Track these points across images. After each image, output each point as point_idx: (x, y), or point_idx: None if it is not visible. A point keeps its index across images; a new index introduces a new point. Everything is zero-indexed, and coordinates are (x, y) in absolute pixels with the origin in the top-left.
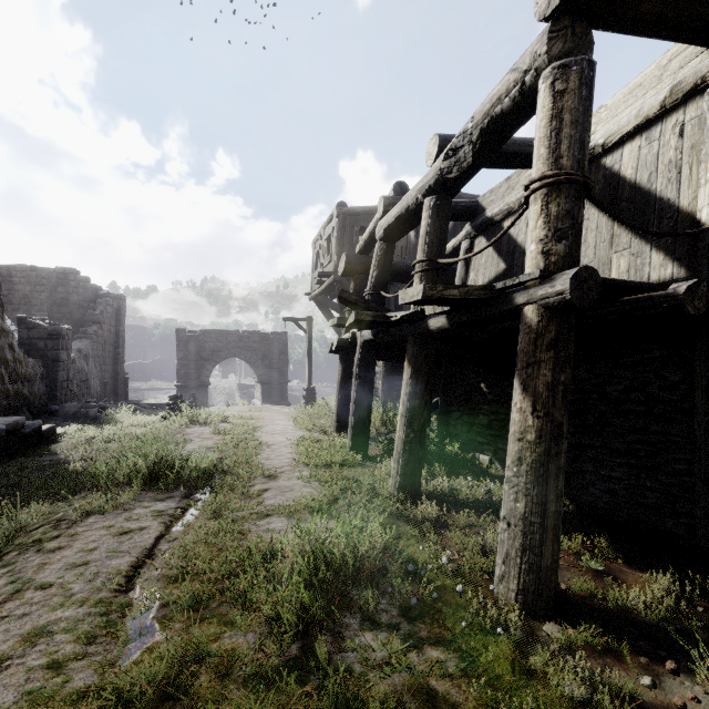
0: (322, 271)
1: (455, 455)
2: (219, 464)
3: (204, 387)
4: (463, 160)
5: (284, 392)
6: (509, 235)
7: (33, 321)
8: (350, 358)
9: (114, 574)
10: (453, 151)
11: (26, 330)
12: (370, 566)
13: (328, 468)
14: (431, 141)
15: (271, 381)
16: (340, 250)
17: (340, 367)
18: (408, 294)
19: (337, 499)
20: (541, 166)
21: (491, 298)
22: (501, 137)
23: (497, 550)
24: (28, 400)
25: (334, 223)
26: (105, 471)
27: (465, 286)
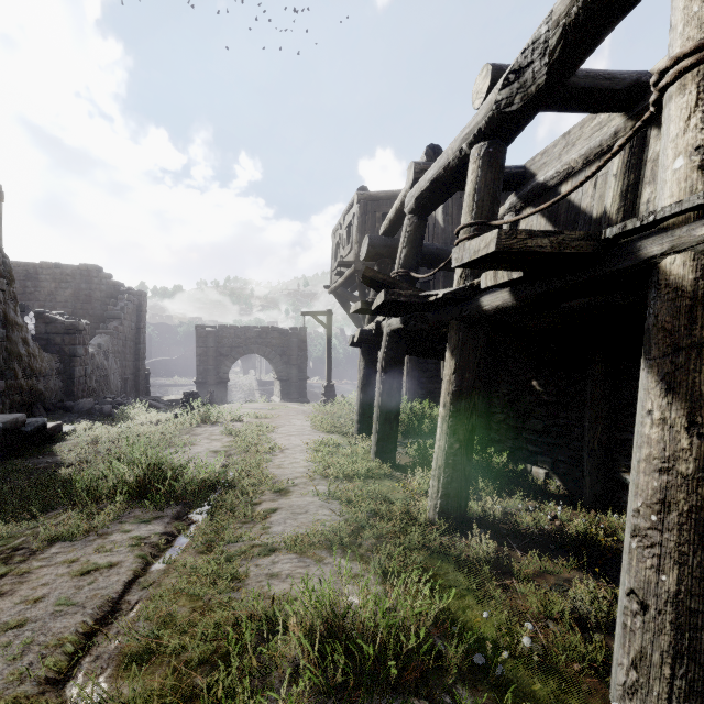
0: (342, 261)
1: (503, 468)
2: (222, 475)
3: (223, 383)
4: (530, 82)
5: (303, 389)
6: (568, 201)
7: (51, 316)
8: (373, 352)
9: (51, 647)
10: (516, 73)
11: (43, 325)
12: (419, 663)
13: (350, 480)
14: (480, 74)
15: (290, 378)
16: (361, 238)
17: (362, 362)
18: (468, 249)
19: (362, 526)
20: (694, 32)
21: (596, 252)
22: (593, 36)
23: (618, 640)
24: (43, 396)
25: (354, 209)
26: (85, 483)
27: (559, 233)
